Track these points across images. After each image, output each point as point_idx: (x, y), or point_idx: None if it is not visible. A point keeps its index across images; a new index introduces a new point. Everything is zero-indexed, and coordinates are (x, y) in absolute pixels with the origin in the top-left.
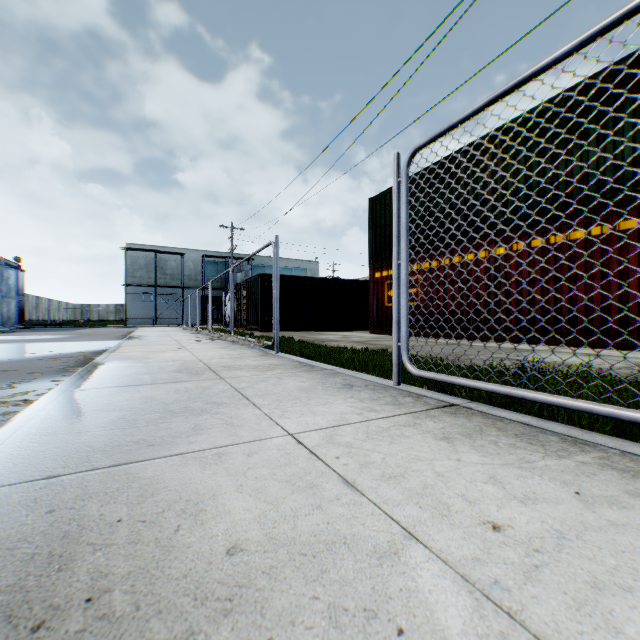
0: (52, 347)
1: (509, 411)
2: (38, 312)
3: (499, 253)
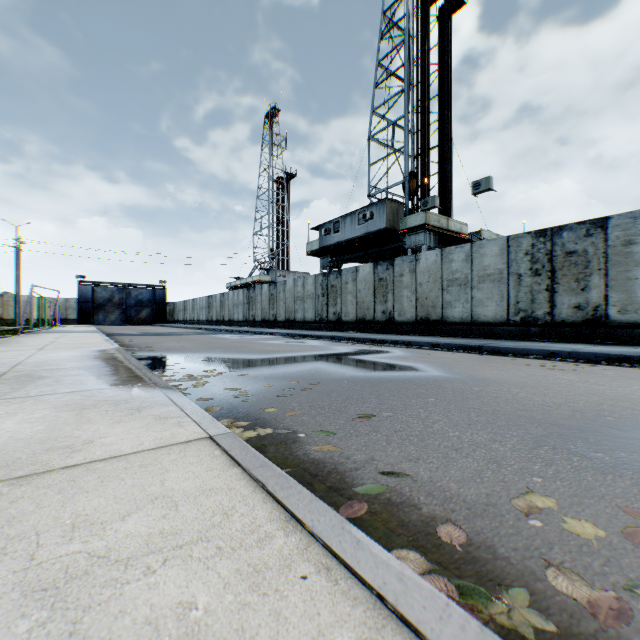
0: None
1: None
2: None
3: None
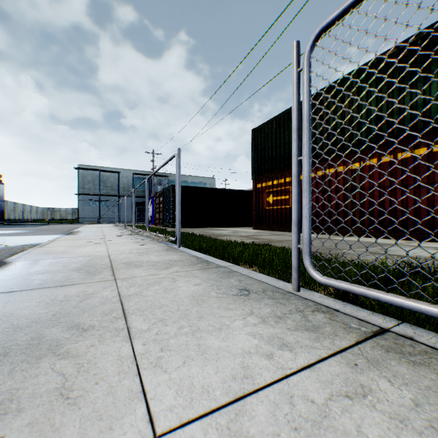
0: (6, 240)
1: None
2: (15, 213)
3: (354, 167)
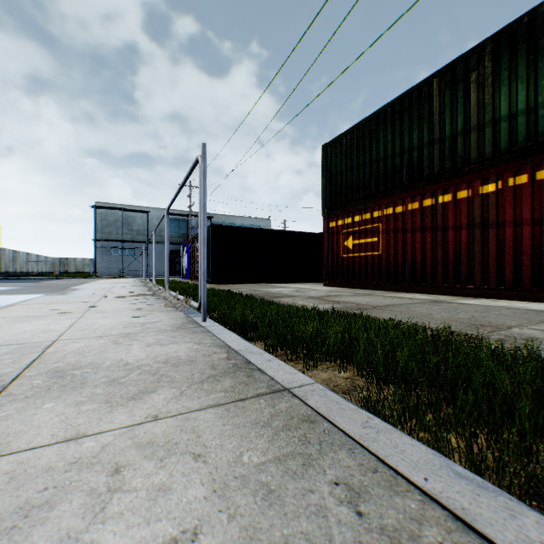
0: None
1: None
2: (15, 265)
3: (487, 191)
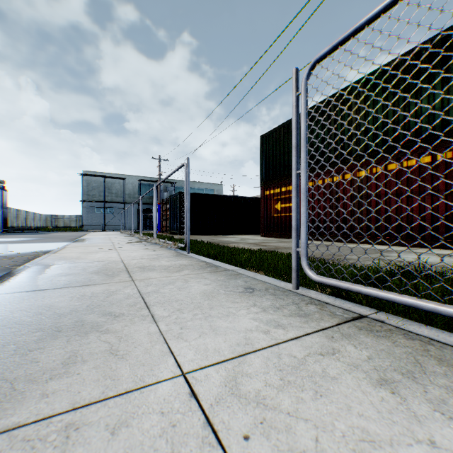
0: (15, 248)
1: (427, 326)
2: (18, 221)
3: (361, 175)
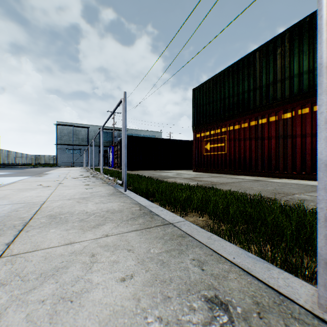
0: None
1: None
2: (8, 159)
3: (286, 117)
